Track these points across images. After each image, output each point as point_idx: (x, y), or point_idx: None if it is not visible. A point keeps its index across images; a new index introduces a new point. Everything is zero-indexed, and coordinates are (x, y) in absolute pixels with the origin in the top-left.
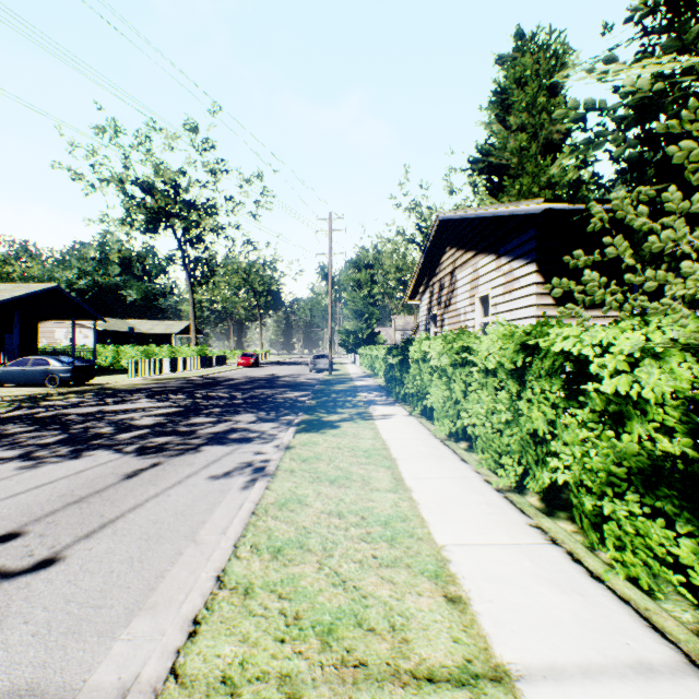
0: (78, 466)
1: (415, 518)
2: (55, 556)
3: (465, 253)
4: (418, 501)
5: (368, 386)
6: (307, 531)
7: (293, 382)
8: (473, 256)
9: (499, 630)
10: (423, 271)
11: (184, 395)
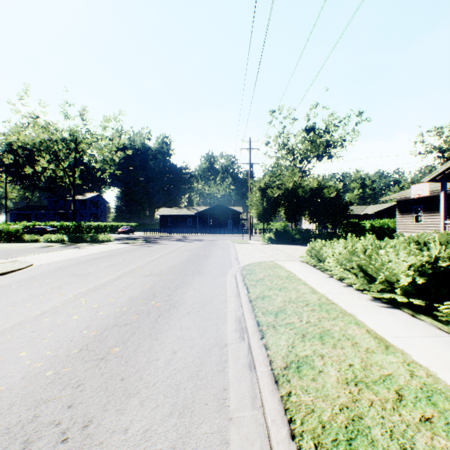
0: None
1: None
2: None
3: None
4: None
5: None
6: None
7: None
8: None
9: None
10: None
11: None
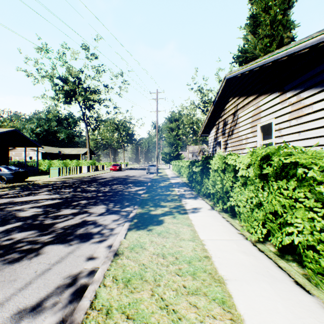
0: None
1: None
2: None
3: (247, 98)
4: None
5: (178, 183)
6: None
7: (136, 180)
8: (255, 98)
9: None
10: (211, 116)
11: (70, 189)
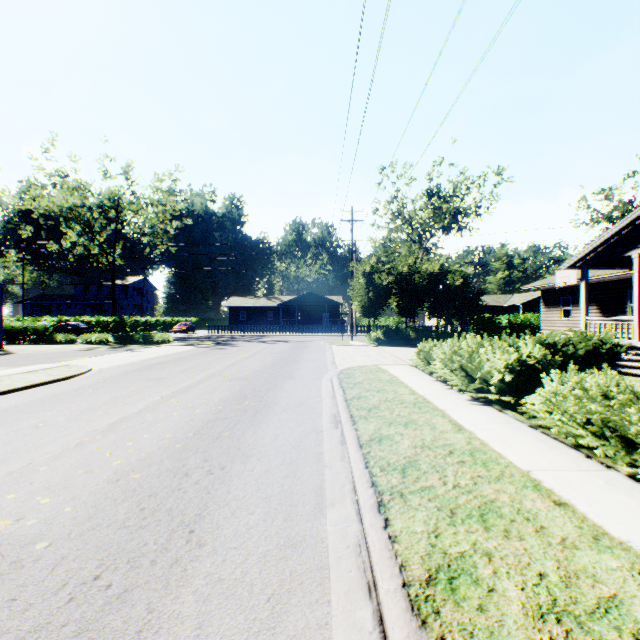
0: None
1: None
2: None
3: None
4: None
5: None
6: None
7: None
8: None
9: None
10: None
11: None
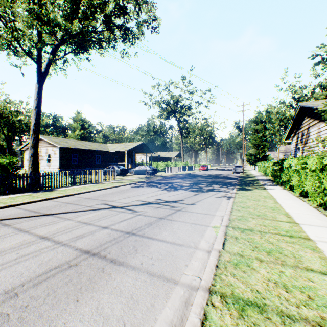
0: (180, 192)
1: (280, 208)
2: (193, 203)
3: (314, 121)
4: (282, 206)
5: (263, 179)
6: (249, 206)
7: (226, 177)
8: (317, 122)
9: (298, 220)
10: (292, 127)
11: (189, 179)
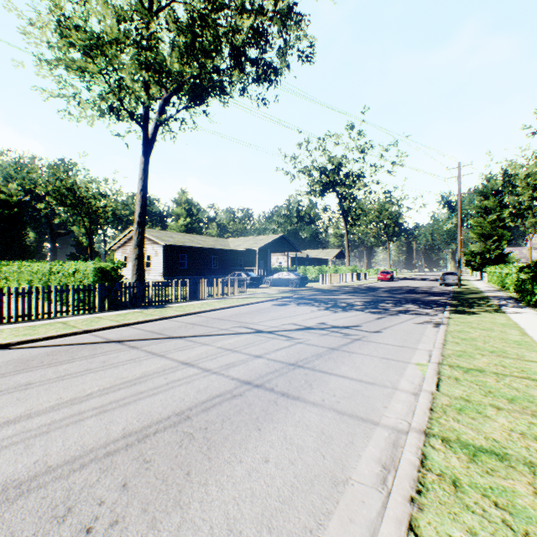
0: (352, 314)
1: (532, 342)
2: (378, 331)
3: None
4: (536, 340)
5: (498, 296)
6: (474, 337)
7: (428, 291)
8: None
9: None
10: None
11: (362, 294)
